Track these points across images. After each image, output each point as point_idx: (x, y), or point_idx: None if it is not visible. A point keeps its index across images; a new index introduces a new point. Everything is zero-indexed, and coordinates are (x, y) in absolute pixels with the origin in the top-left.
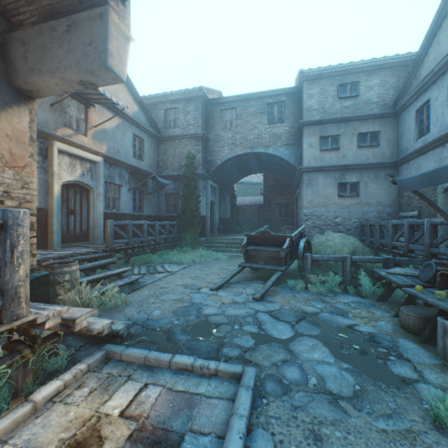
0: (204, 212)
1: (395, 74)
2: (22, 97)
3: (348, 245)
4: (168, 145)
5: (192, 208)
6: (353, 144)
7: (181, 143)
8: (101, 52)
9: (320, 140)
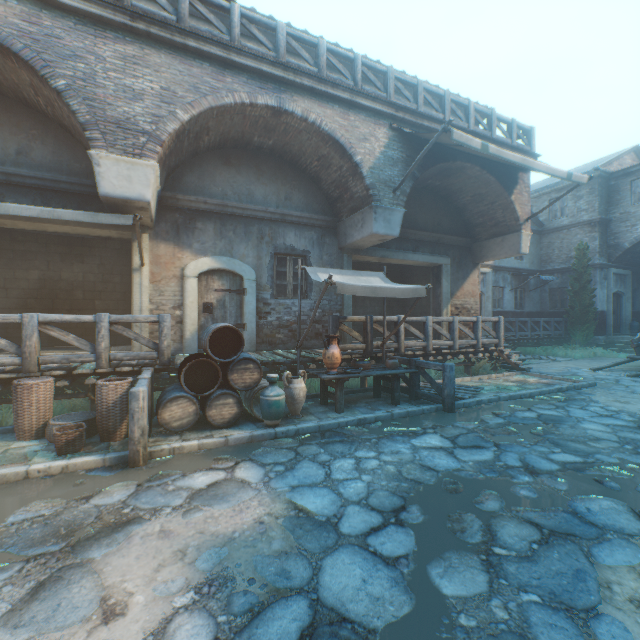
0: (603, 306)
1: None
2: (475, 265)
3: None
4: (552, 237)
5: (583, 303)
6: None
7: (569, 232)
8: (517, 248)
9: None
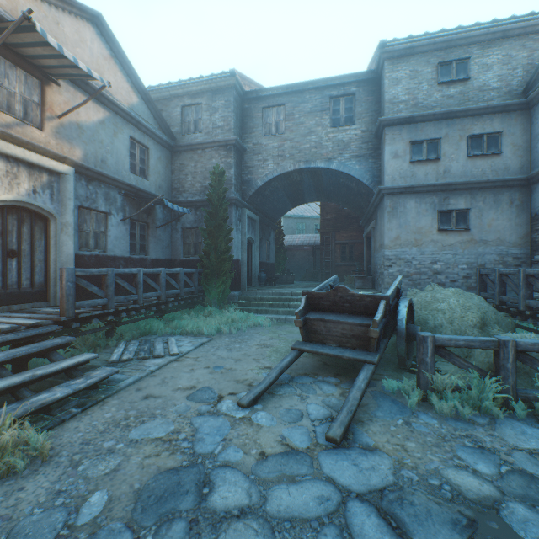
0: (239, 254)
1: (527, 45)
2: None
3: (475, 309)
4: (186, 157)
5: (220, 248)
6: (460, 152)
7: (205, 154)
8: None
9: (411, 147)
